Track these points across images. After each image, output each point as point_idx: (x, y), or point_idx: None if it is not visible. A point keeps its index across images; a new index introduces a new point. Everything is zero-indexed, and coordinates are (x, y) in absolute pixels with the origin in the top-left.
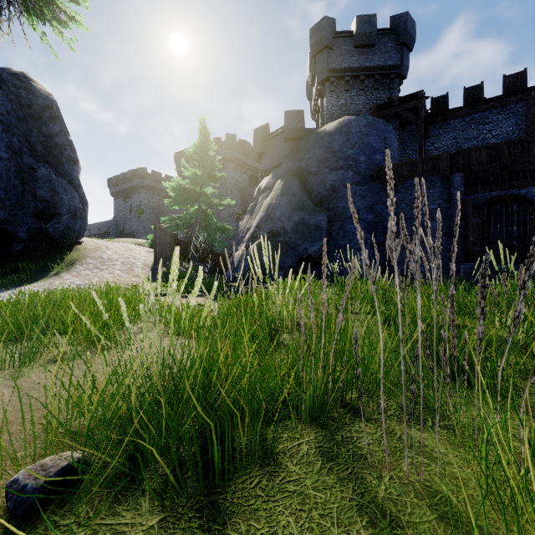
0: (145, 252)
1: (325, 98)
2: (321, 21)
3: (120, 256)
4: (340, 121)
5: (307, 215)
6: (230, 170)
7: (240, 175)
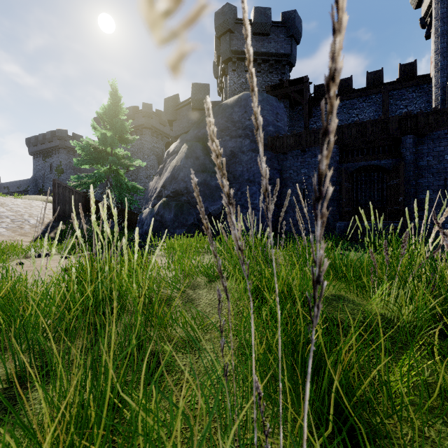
0: (49, 209)
1: (228, 75)
2: (224, 6)
3: (14, 213)
4: (240, 96)
5: (208, 177)
6: (147, 137)
7: (157, 141)
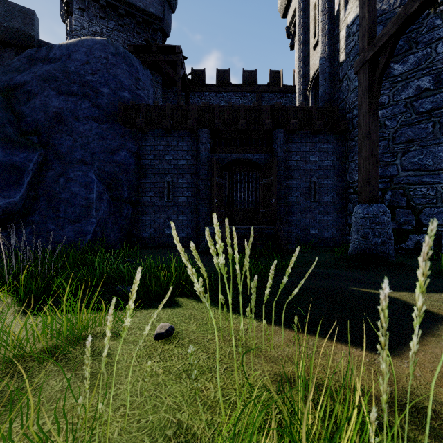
0: None
1: (73, 14)
2: None
3: None
4: (82, 39)
5: None
6: None
7: None
